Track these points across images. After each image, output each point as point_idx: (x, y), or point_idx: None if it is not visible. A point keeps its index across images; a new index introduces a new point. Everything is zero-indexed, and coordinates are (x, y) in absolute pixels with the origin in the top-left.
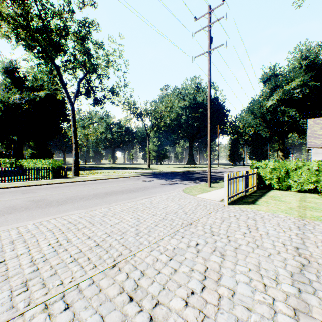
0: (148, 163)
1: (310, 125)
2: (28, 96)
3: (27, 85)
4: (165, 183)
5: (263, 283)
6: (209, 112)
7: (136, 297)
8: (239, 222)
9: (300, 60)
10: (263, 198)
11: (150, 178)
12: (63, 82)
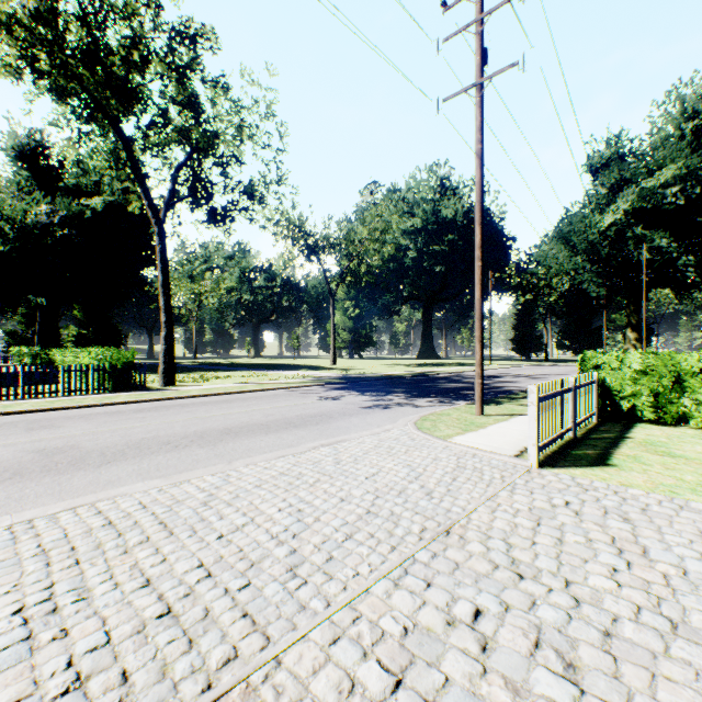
0: (331, 357)
1: None
2: (68, 209)
3: (66, 184)
4: (371, 405)
5: None
6: (478, 232)
7: None
8: (585, 527)
9: (680, 121)
10: (626, 449)
11: (335, 392)
12: (139, 172)
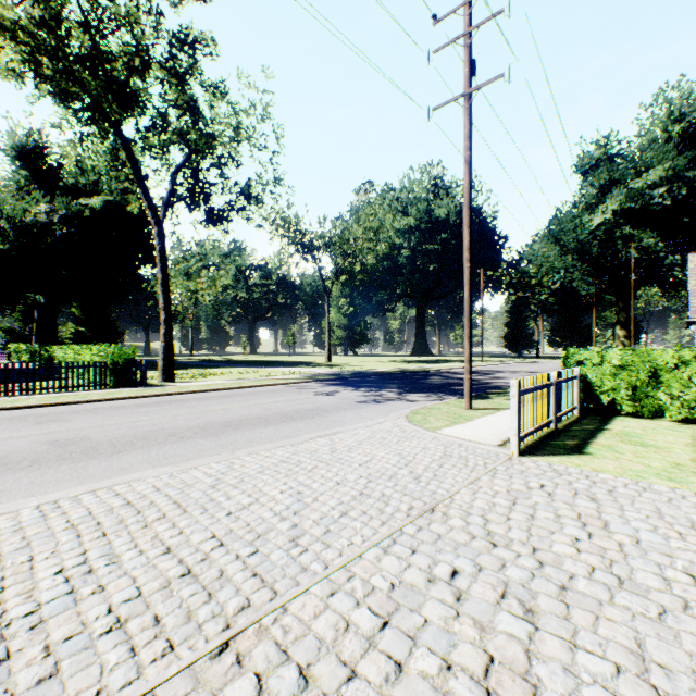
0: (326, 354)
1: (694, 266)
2: (67, 208)
3: (65, 183)
4: (365, 400)
5: None
6: (467, 235)
7: None
8: (555, 505)
9: (667, 123)
10: (602, 439)
11: (330, 388)
12: (139, 173)
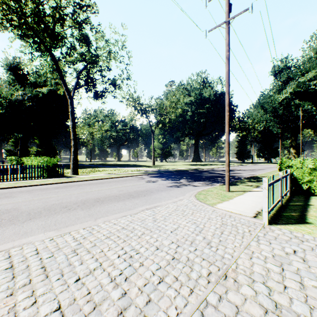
0: (152, 161)
1: None
2: (31, 93)
3: (31, 82)
4: (171, 185)
5: None
6: (227, 97)
7: None
8: (314, 272)
9: None
10: (313, 212)
11: (154, 178)
12: (61, 73)
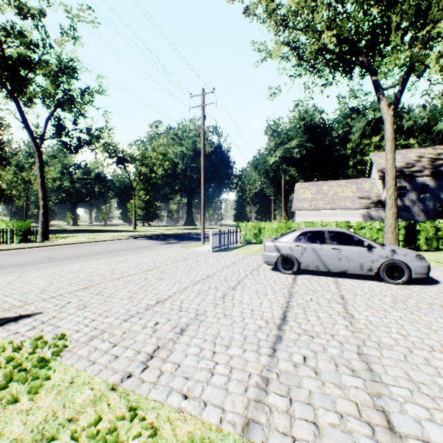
0: (134, 225)
1: (297, 188)
2: None
3: None
4: (163, 243)
5: (212, 268)
6: (203, 180)
7: (163, 273)
8: (214, 258)
9: (299, 120)
10: (239, 249)
11: (144, 240)
12: (26, 121)
